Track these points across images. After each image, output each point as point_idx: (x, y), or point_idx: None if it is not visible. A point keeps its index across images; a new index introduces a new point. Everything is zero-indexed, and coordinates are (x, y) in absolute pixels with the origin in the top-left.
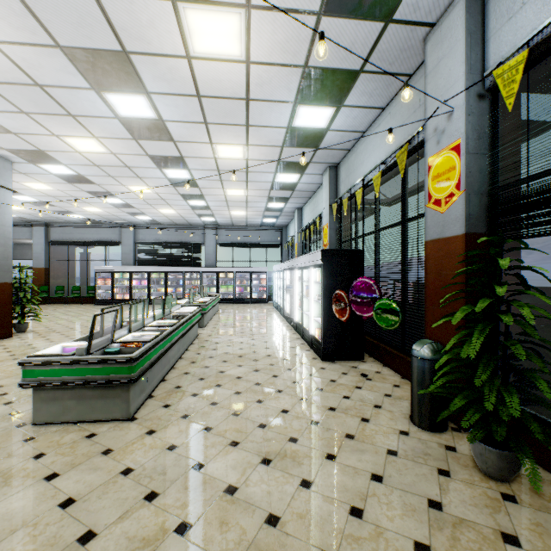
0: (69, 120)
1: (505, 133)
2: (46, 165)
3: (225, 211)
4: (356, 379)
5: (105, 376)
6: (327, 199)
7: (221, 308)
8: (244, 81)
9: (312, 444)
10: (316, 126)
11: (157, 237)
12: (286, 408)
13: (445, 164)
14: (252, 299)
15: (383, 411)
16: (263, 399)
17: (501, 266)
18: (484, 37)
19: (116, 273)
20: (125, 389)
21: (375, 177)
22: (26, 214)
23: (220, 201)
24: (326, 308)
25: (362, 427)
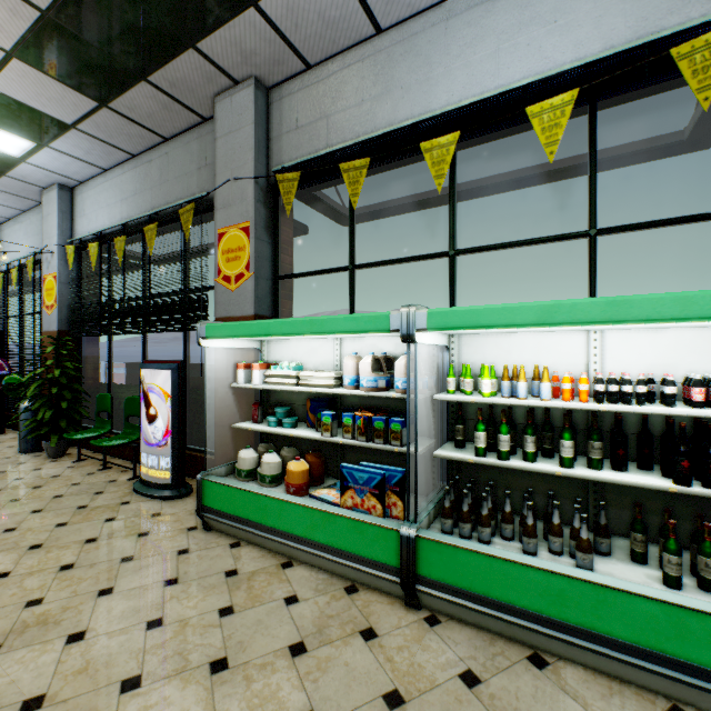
0: None
1: (90, 274)
2: None
3: None
4: None
5: None
6: None
7: None
8: None
9: None
10: None
11: None
12: None
13: (51, 284)
14: None
15: None
16: None
17: (48, 351)
18: (74, 216)
19: None
20: None
21: (14, 271)
22: None
23: None
24: None
25: None
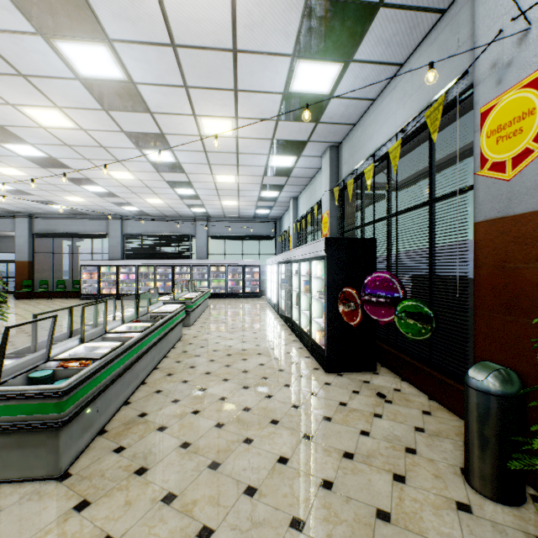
0: (21, 82)
1: None
2: (10, 145)
3: (216, 201)
4: (372, 401)
5: (20, 417)
6: (327, 183)
7: (212, 304)
8: (229, 21)
9: (327, 535)
10: (317, 92)
11: (146, 229)
12: (284, 454)
13: (513, 109)
14: (245, 293)
15: (421, 459)
16: (252, 437)
17: None
18: None
19: (103, 266)
20: (52, 434)
21: (393, 148)
22: (6, 205)
23: (210, 189)
24: (331, 309)
25: (398, 494)
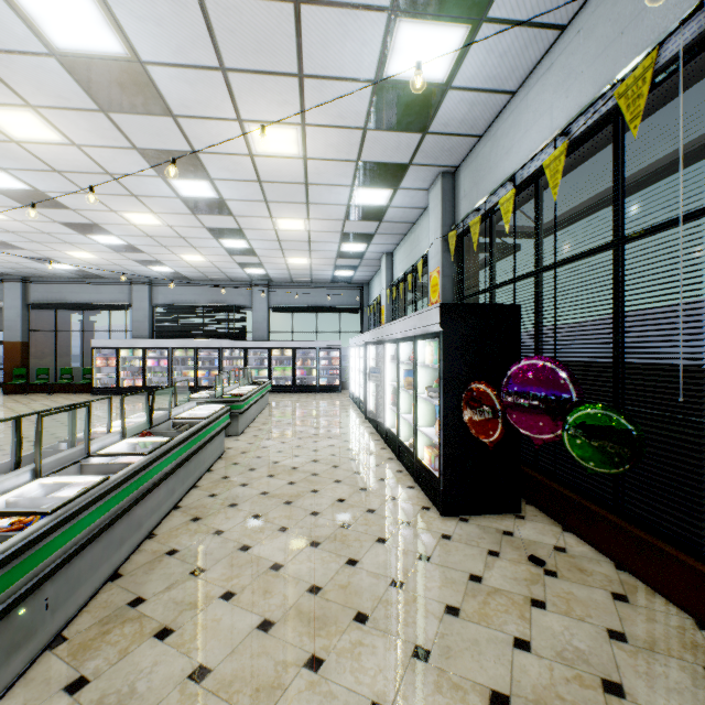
0: None
1: None
2: None
3: (279, 258)
4: (524, 572)
5: None
6: (438, 227)
7: (273, 401)
8: None
9: None
10: (427, 79)
11: (184, 297)
12: (380, 697)
13: None
14: (319, 386)
15: None
16: (322, 655)
17: None
18: None
19: (123, 349)
20: None
21: (551, 159)
22: None
23: (270, 240)
24: (449, 415)
25: None
